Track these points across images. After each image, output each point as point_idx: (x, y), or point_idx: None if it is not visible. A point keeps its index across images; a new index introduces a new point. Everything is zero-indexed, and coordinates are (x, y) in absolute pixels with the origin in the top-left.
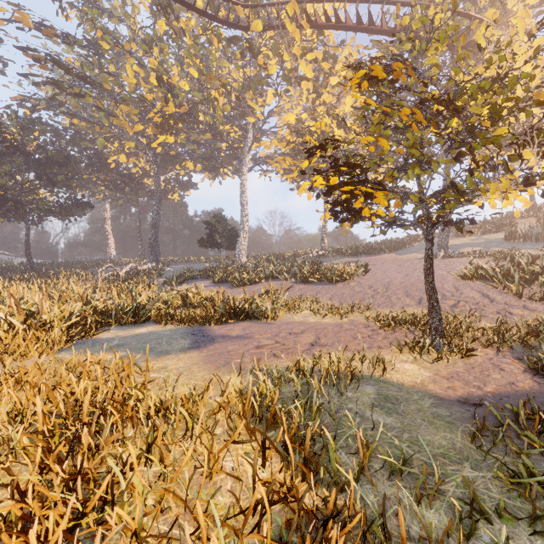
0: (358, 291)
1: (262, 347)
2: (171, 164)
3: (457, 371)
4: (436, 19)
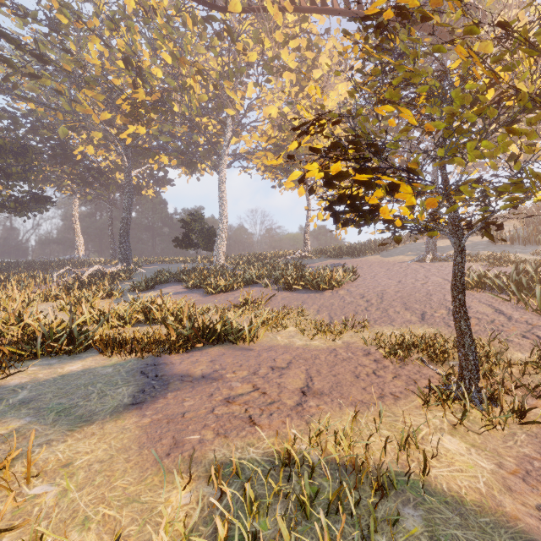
0: (349, 302)
1: (233, 399)
2: (142, 157)
3: (528, 456)
4: None
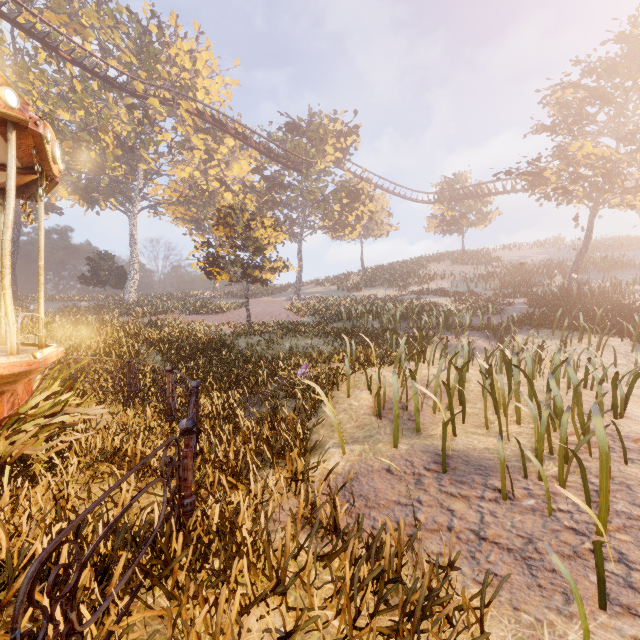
0: (231, 318)
1: None
2: None
3: None
4: (248, 205)
